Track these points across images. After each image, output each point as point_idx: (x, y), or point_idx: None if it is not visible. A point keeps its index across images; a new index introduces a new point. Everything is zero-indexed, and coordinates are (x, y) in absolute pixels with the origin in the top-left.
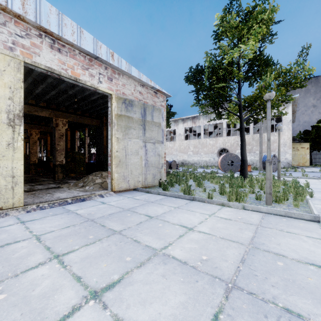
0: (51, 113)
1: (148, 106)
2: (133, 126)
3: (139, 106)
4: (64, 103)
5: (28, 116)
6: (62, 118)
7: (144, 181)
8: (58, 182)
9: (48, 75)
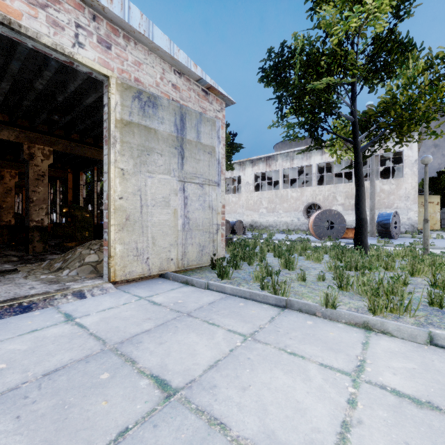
0: (21, 135)
1: (190, 112)
2: (157, 148)
3: (171, 109)
4: (40, 114)
5: None
6: (42, 144)
7: (181, 258)
8: (27, 258)
9: None
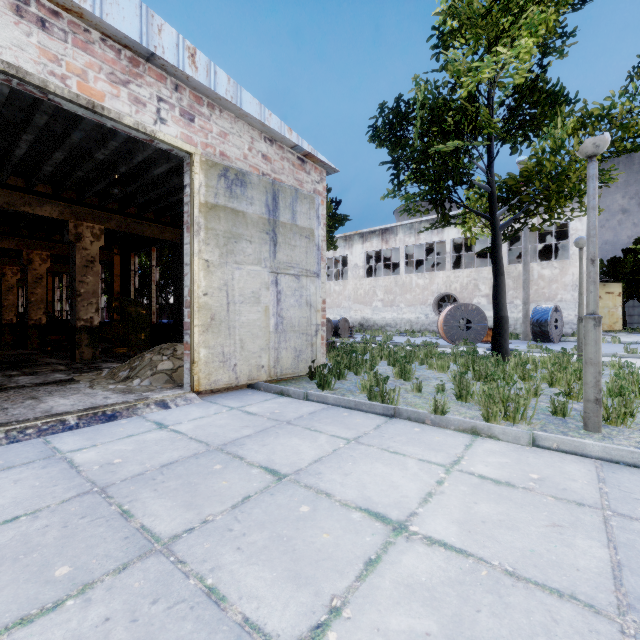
0: (66, 210)
1: (284, 189)
2: (246, 234)
3: (262, 186)
4: (93, 186)
5: (19, 219)
6: (92, 221)
7: (273, 366)
8: (77, 367)
9: (35, 105)
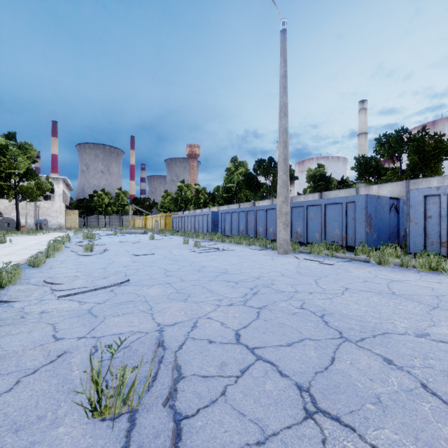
0: None
1: None
2: None
3: None
4: None
5: None
6: None
7: None
8: None
9: None
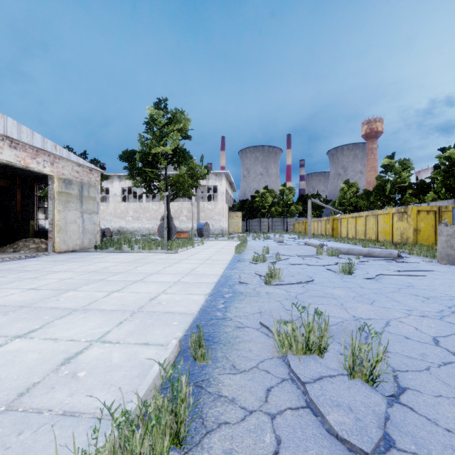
0: None
1: (85, 184)
2: (72, 200)
3: (77, 184)
4: None
5: None
6: None
7: (81, 244)
8: None
9: None
